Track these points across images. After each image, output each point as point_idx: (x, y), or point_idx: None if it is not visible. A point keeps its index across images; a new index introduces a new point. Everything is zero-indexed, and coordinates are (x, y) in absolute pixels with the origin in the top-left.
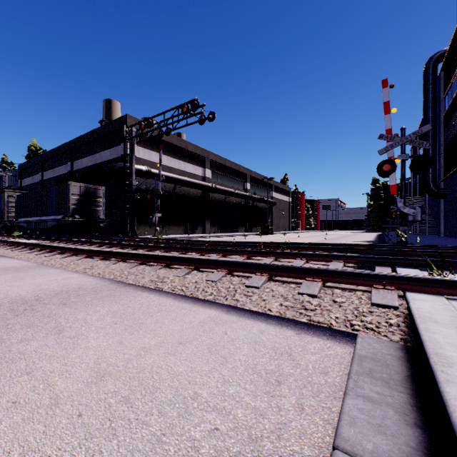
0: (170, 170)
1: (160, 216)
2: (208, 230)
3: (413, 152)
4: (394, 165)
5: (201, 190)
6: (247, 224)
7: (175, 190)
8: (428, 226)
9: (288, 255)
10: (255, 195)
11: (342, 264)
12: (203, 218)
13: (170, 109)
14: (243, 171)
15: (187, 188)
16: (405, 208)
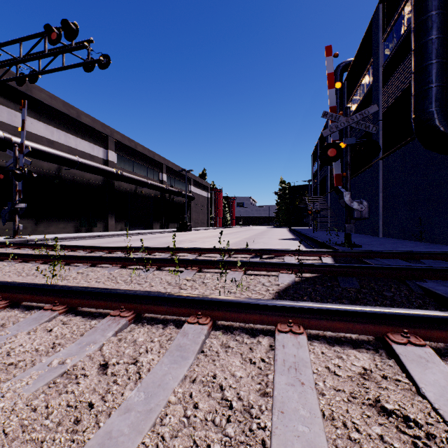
0: (51, 144)
1: (24, 206)
2: (113, 227)
3: (314, 157)
4: (340, 150)
5: (102, 176)
6: (163, 220)
7: (60, 172)
8: (330, 222)
9: (247, 311)
10: (172, 188)
11: (442, 360)
12: (105, 212)
13: (30, 35)
14: (158, 160)
15: (80, 172)
16: (352, 202)
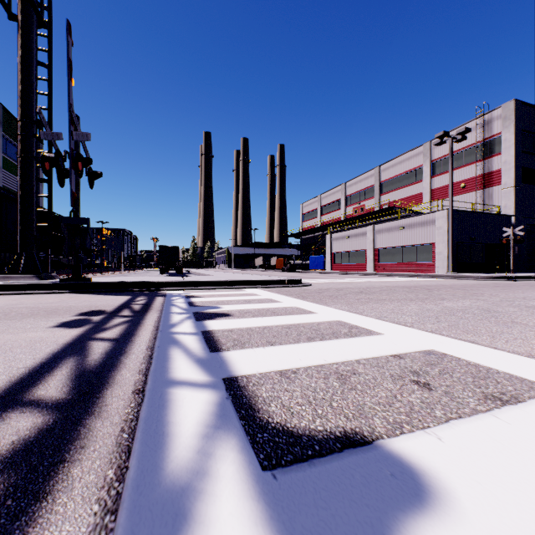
0: None
1: None
2: None
3: None
4: None
5: None
6: None
7: None
8: None
9: None
10: None
11: None
12: None
13: None
14: None
15: None
16: None
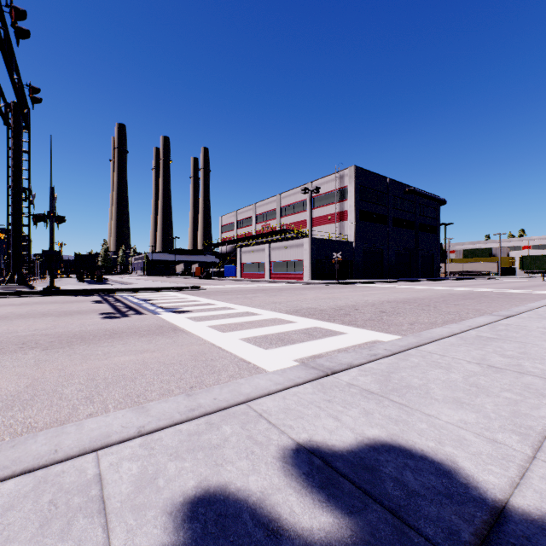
0: None
1: None
2: None
3: None
4: None
5: None
6: None
7: None
8: None
9: None
10: None
11: None
12: None
13: None
14: None
15: None
16: None
